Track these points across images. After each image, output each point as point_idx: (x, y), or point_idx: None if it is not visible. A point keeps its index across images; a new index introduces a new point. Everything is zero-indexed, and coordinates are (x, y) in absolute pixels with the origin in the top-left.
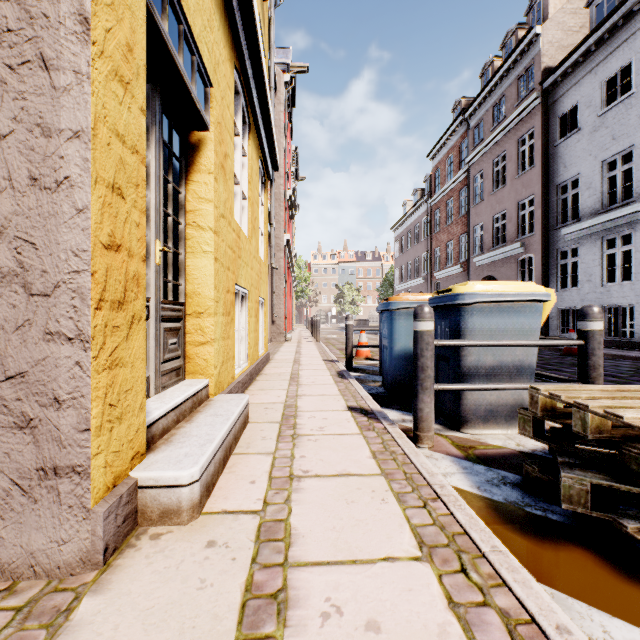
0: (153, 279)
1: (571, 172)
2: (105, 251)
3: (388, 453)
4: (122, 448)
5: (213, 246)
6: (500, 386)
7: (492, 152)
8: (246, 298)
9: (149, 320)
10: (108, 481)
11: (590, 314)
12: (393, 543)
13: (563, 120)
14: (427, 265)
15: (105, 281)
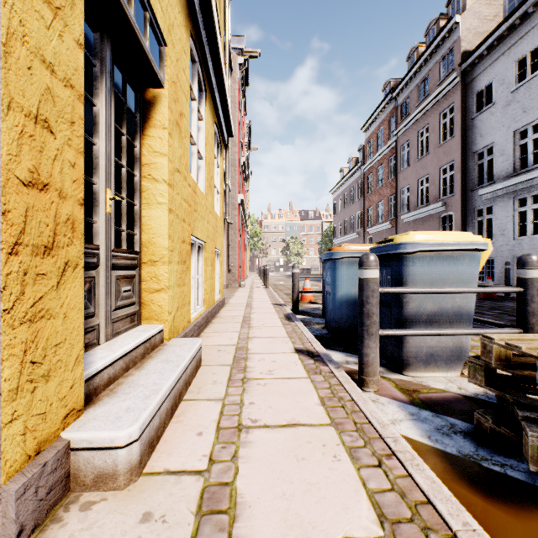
0: (103, 227)
1: (486, 141)
2: (24, 188)
3: (336, 399)
4: (50, 408)
5: (167, 198)
6: (442, 332)
7: (417, 125)
8: (202, 249)
9: (99, 268)
10: (29, 449)
11: (529, 262)
12: (350, 516)
13: (479, 96)
14: (361, 222)
15: (24, 222)
